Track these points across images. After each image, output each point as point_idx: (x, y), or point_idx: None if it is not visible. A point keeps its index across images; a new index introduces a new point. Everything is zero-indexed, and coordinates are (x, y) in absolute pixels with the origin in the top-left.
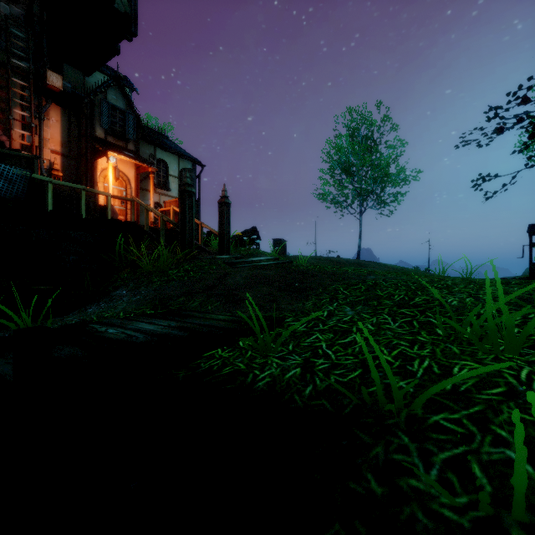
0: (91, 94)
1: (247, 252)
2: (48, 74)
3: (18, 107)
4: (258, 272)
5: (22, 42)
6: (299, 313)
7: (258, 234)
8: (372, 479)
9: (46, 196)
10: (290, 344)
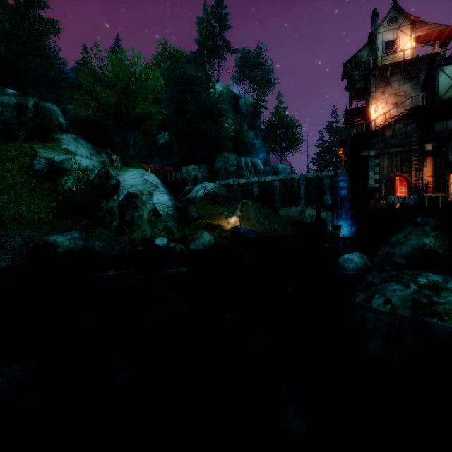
0: (446, 145)
1: None
2: (425, 147)
3: (413, 164)
4: None
5: (415, 137)
6: None
7: None
8: None
9: (424, 201)
10: None
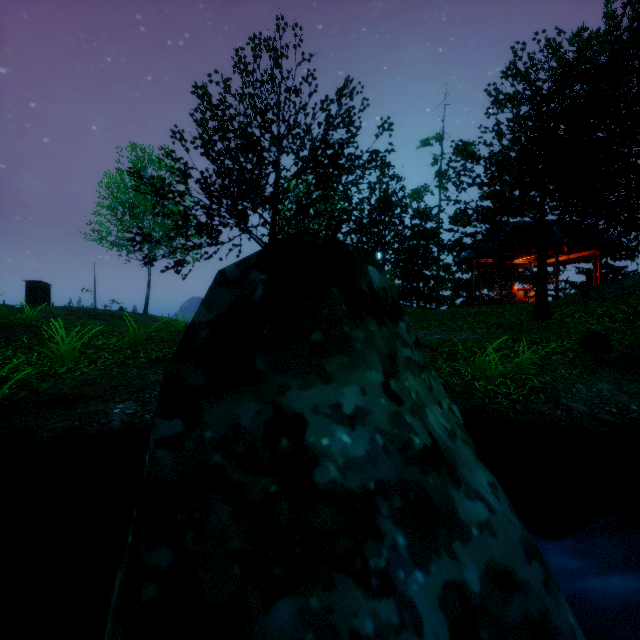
0: None
1: None
2: None
3: None
4: None
5: None
6: None
7: None
8: None
9: None
10: None
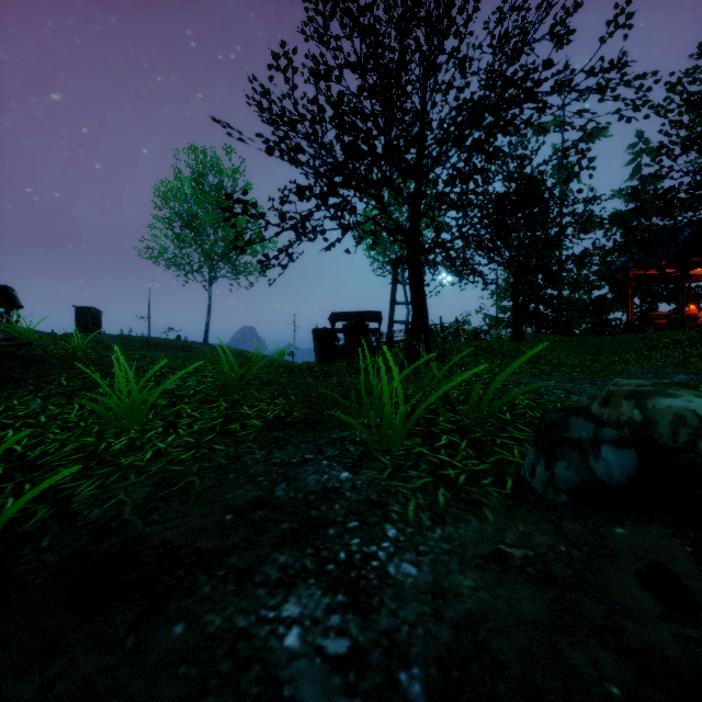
0: None
1: None
2: None
3: None
4: None
5: None
6: None
7: (13, 298)
8: None
9: None
10: None
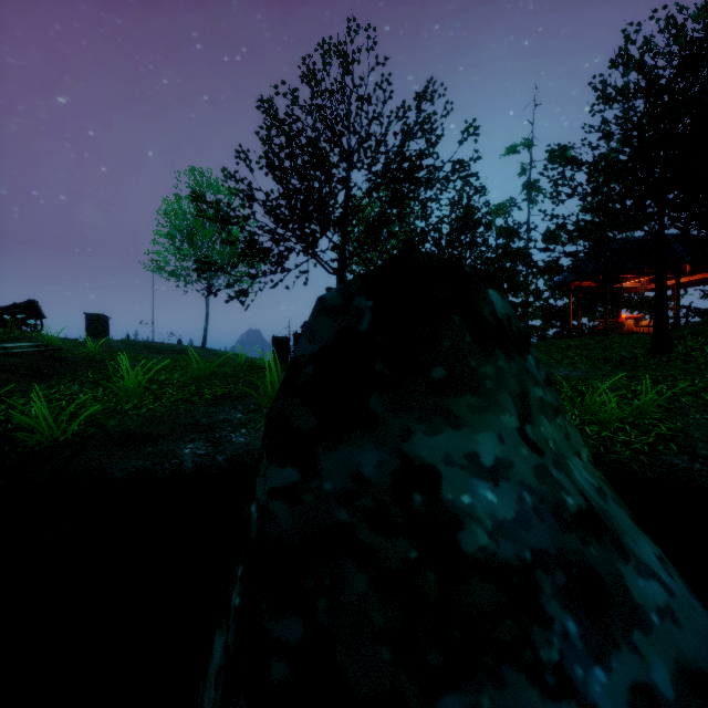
0: None
1: (7, 335)
2: None
3: None
4: (5, 359)
5: None
6: (29, 393)
7: (39, 310)
8: (8, 447)
9: None
10: (4, 412)
